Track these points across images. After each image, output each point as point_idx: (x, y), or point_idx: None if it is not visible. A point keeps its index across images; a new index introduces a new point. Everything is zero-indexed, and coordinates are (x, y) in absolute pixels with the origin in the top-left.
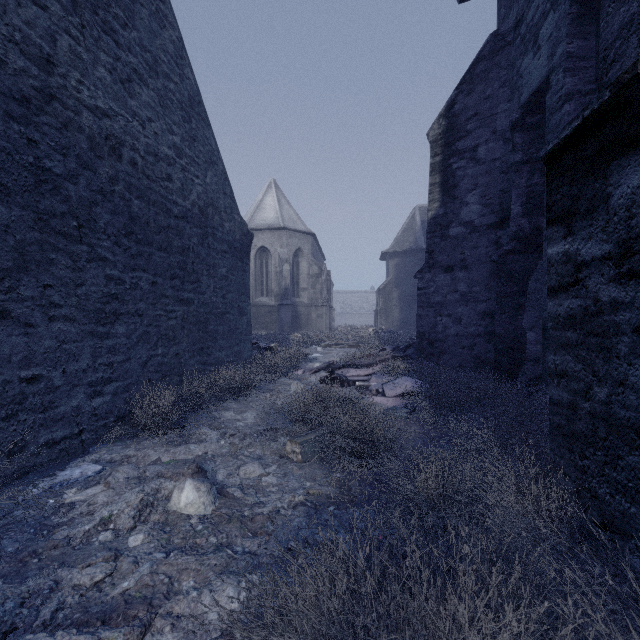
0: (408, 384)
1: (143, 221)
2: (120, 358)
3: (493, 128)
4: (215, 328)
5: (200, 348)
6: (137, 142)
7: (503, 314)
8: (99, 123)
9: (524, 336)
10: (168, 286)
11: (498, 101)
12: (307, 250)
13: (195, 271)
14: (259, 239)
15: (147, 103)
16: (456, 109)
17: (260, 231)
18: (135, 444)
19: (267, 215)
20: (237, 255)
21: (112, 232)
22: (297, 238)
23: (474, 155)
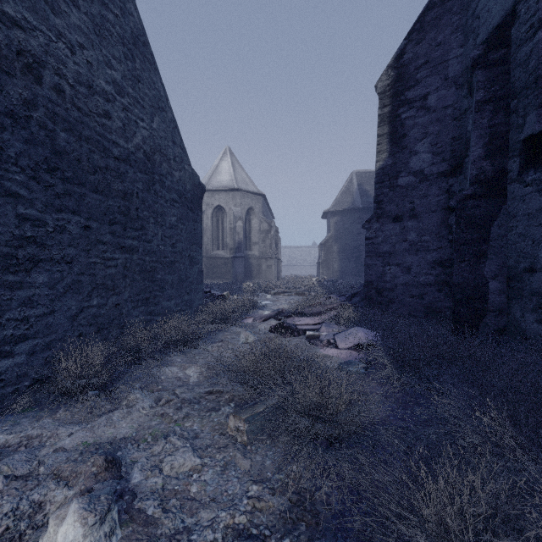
0: (361, 335)
1: (72, 157)
2: (39, 311)
3: (445, 75)
4: (163, 277)
5: (145, 298)
6: (64, 67)
7: (462, 262)
8: (7, 32)
9: (486, 285)
10: (106, 231)
11: (450, 47)
12: (258, 209)
13: (140, 218)
14: (215, 199)
15: (78, 27)
16: (405, 59)
17: (216, 192)
18: (49, 415)
19: (223, 178)
20: (188, 205)
21: (27, 165)
22: (249, 198)
23: (424, 104)
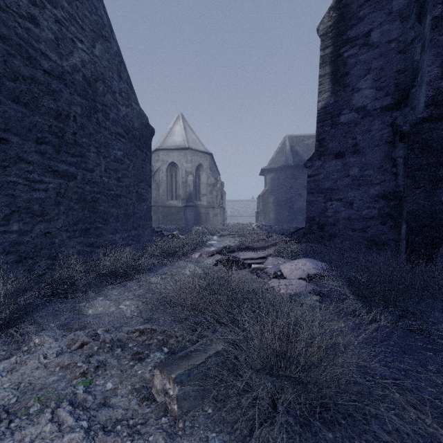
0: (310, 266)
1: None
2: None
3: (389, 9)
4: (107, 209)
5: (85, 228)
6: None
7: (417, 189)
8: None
9: None
10: (32, 150)
11: None
12: (206, 165)
13: (78, 144)
14: (170, 156)
15: None
16: None
17: (170, 150)
18: None
19: (176, 139)
20: (135, 143)
21: None
22: (198, 156)
23: (367, 40)
